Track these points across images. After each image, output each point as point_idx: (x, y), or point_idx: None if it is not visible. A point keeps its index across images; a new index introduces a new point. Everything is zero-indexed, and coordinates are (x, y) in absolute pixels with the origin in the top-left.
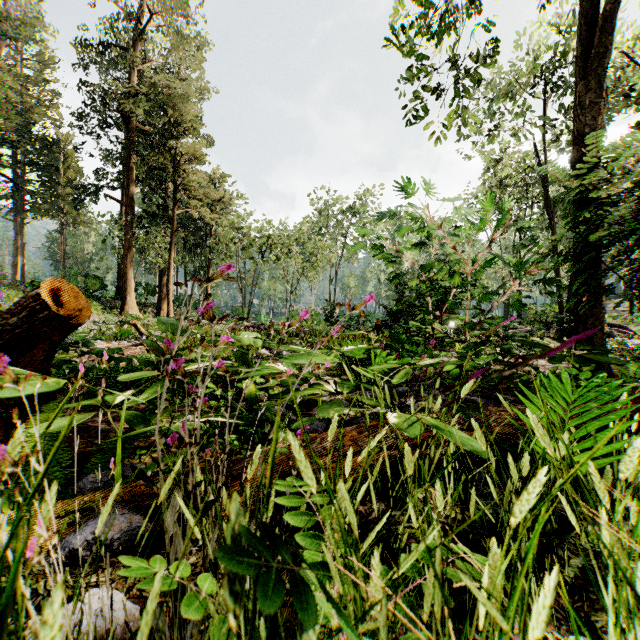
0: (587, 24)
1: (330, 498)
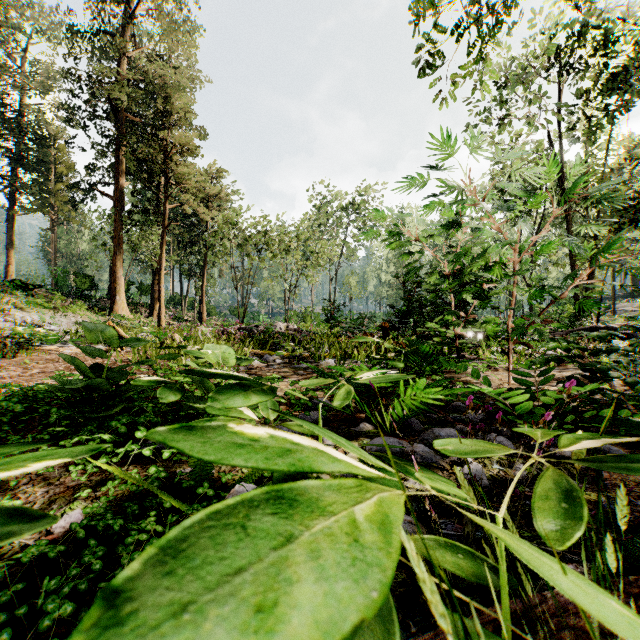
0: None
1: None
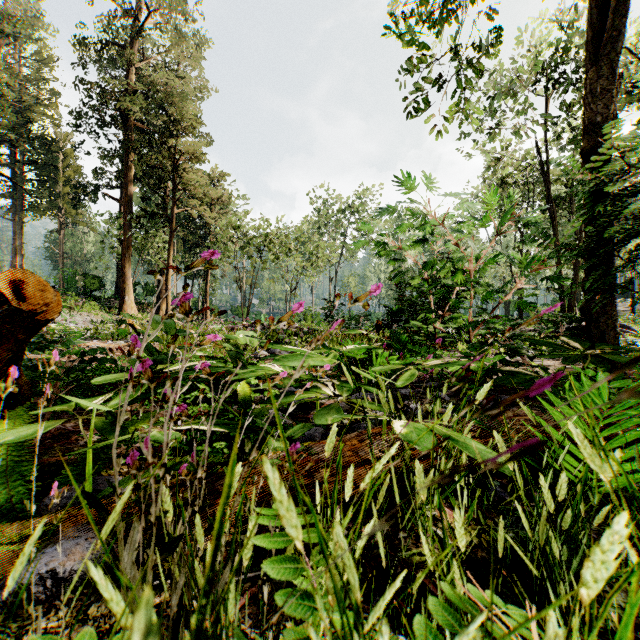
0: (598, 8)
1: (323, 551)
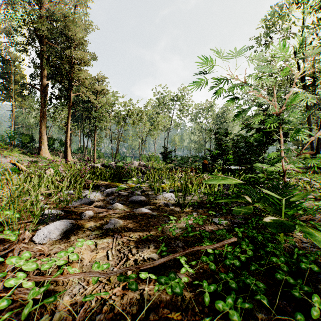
0: None
1: None
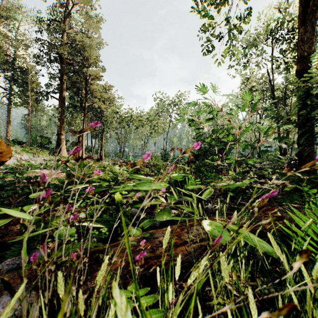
0: None
1: None
